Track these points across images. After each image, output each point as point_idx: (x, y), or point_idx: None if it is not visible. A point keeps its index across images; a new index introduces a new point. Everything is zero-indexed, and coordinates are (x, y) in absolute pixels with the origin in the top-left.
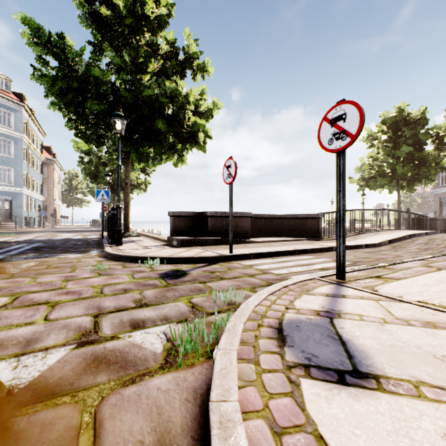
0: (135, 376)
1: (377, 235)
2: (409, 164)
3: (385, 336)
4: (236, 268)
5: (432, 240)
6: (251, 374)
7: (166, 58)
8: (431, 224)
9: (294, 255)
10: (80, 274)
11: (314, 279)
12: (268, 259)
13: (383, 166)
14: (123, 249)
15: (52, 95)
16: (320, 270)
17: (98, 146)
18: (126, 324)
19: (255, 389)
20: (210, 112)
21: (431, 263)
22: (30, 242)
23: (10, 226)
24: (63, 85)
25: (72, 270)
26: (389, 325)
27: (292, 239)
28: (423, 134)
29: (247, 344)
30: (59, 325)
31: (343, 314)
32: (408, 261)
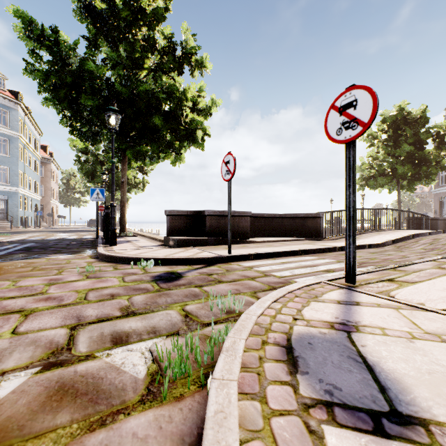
0: (106, 415)
1: (379, 234)
2: (409, 163)
3: (418, 357)
4: (235, 270)
5: (437, 240)
6: (256, 419)
7: (163, 53)
8: (431, 224)
9: (296, 255)
10: (66, 276)
11: (321, 282)
12: (269, 260)
13: (383, 165)
14: (117, 250)
15: (45, 90)
16: (325, 272)
17: (94, 144)
18: (106, 338)
19: (263, 445)
20: (209, 110)
21: (443, 264)
22: (22, 242)
23: (5, 225)
24: (56, 80)
25: (59, 272)
26: (420, 341)
27: (292, 239)
28: (423, 133)
29: (249, 370)
30: (27, 339)
31: (361, 327)
32: (418, 262)
